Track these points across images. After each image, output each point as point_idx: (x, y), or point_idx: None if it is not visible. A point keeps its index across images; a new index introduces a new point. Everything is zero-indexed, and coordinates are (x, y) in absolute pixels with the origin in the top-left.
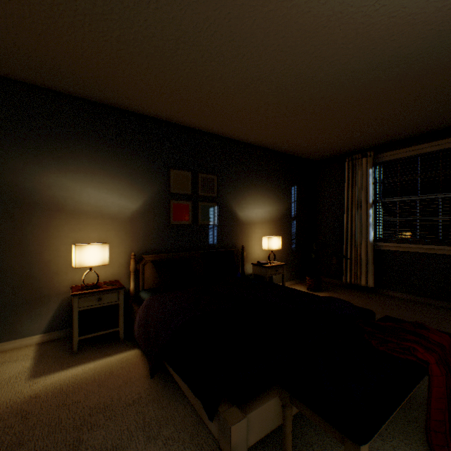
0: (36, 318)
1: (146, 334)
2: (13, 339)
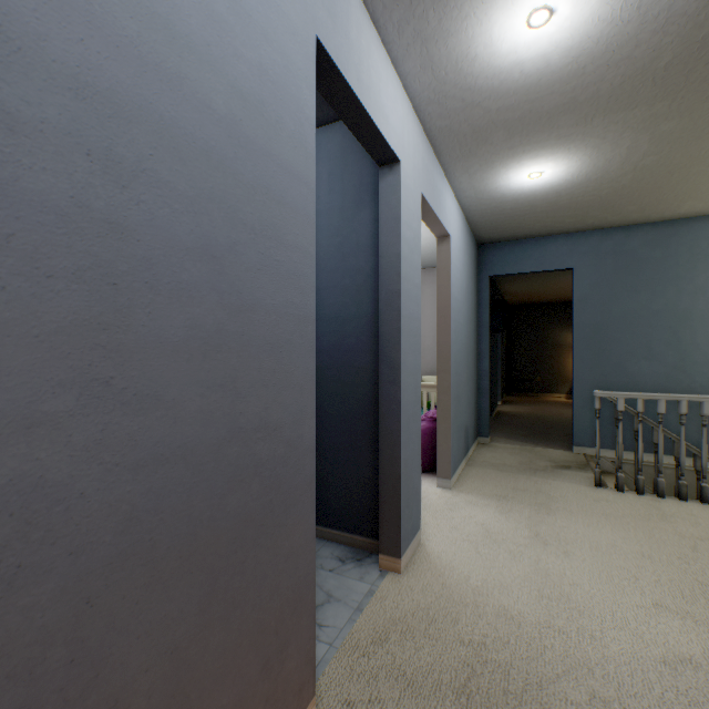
0: (563, 388)
1: None
2: (555, 393)
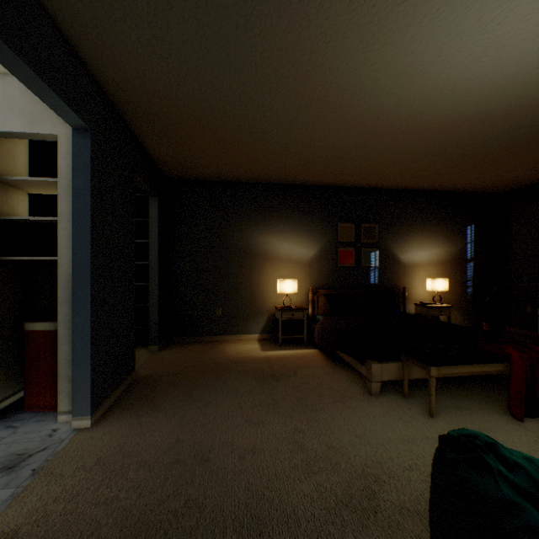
0: (256, 324)
1: (322, 338)
2: (245, 334)
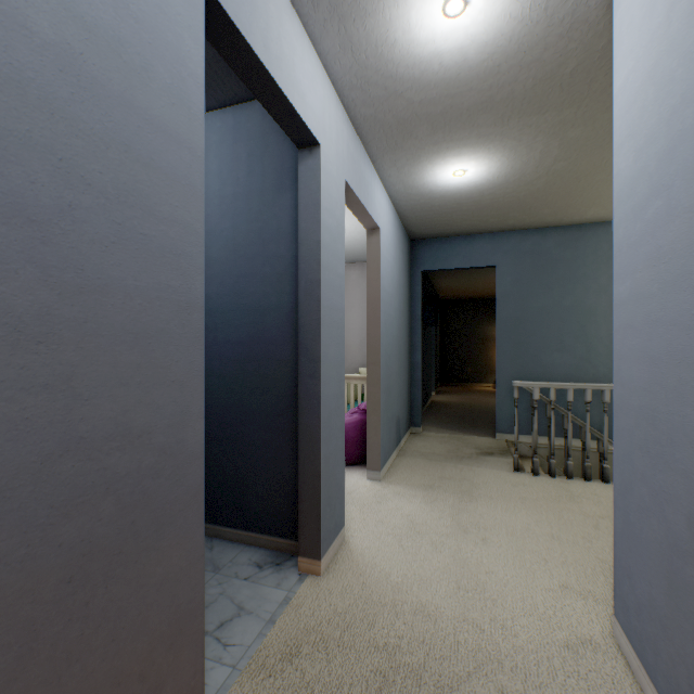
0: (490, 378)
1: None
2: (484, 383)
